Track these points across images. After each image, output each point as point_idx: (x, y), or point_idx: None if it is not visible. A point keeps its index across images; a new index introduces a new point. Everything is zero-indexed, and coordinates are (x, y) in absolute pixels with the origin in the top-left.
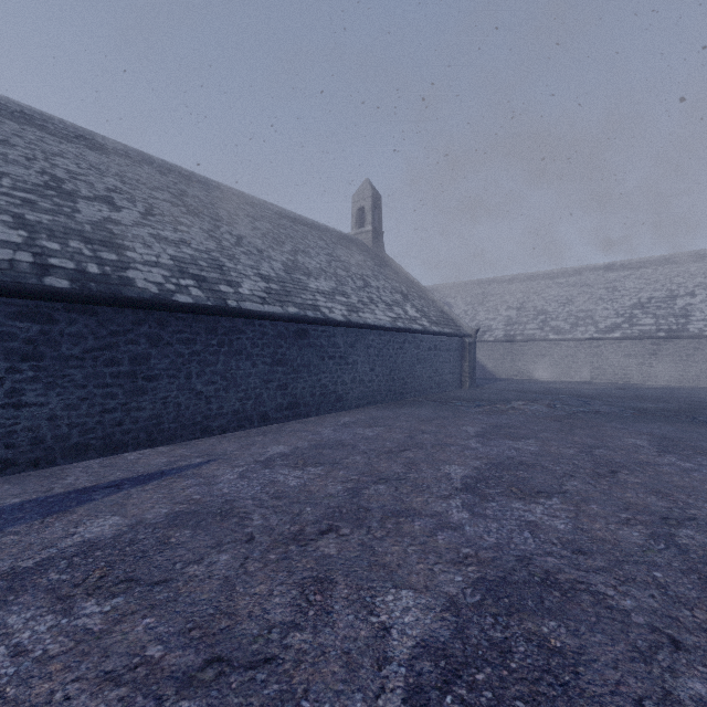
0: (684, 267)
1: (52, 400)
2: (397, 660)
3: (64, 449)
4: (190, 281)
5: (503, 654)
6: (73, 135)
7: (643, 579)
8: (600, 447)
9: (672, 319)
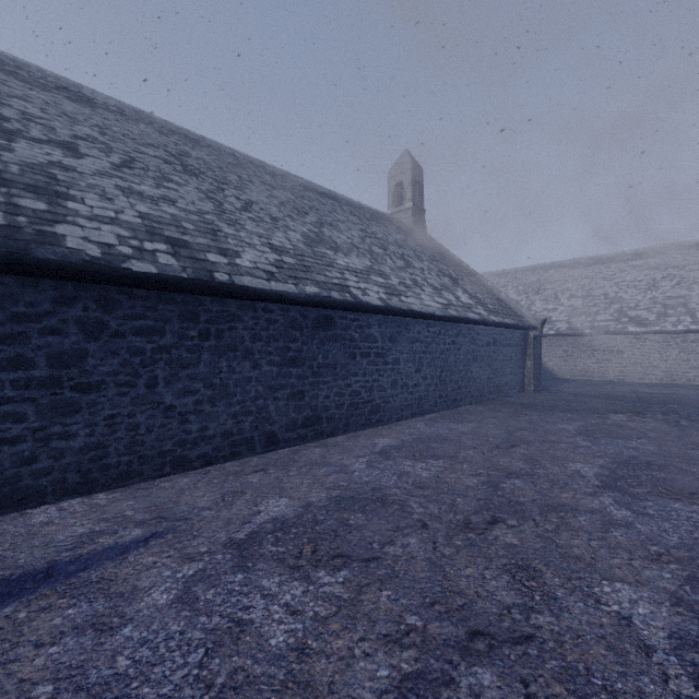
0: None
1: None
2: None
3: None
4: (161, 245)
5: None
6: (53, 85)
7: None
8: None
9: None
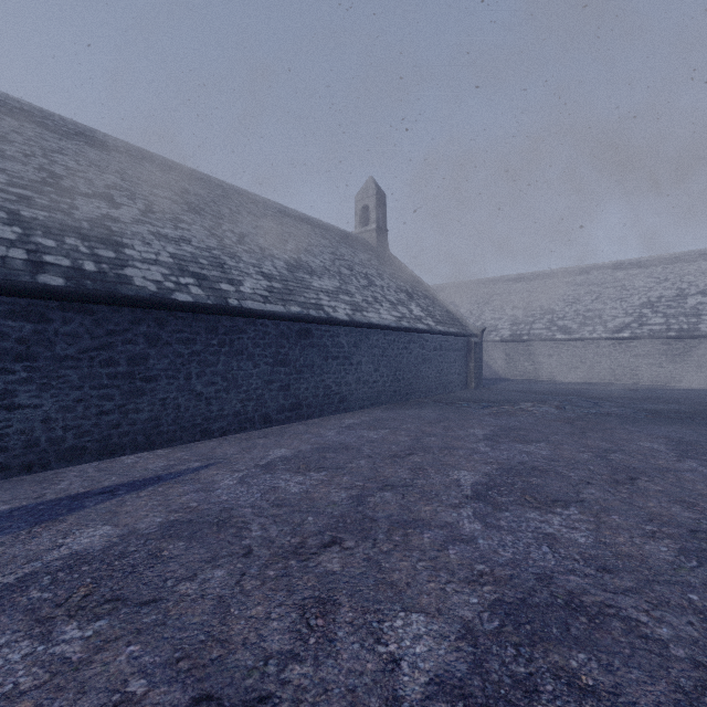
0: (695, 266)
1: (46, 402)
2: (408, 700)
3: (59, 452)
4: (190, 279)
5: (528, 694)
6: (73, 132)
7: (678, 602)
8: (615, 452)
9: (683, 319)
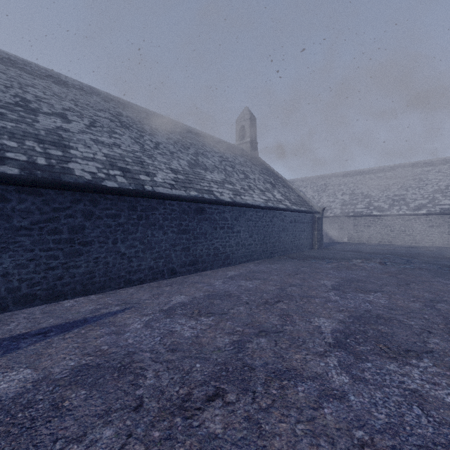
0: None
1: (5, 261)
2: None
3: (15, 298)
4: (117, 171)
5: None
6: (44, 74)
7: None
8: (440, 302)
9: None
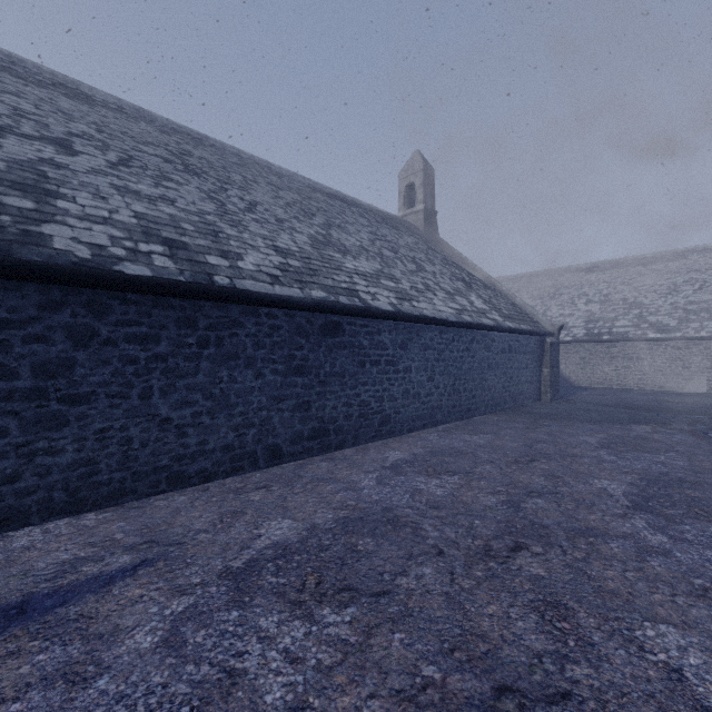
0: None
1: None
2: None
3: None
4: (158, 246)
5: None
6: (50, 82)
7: None
8: None
9: None
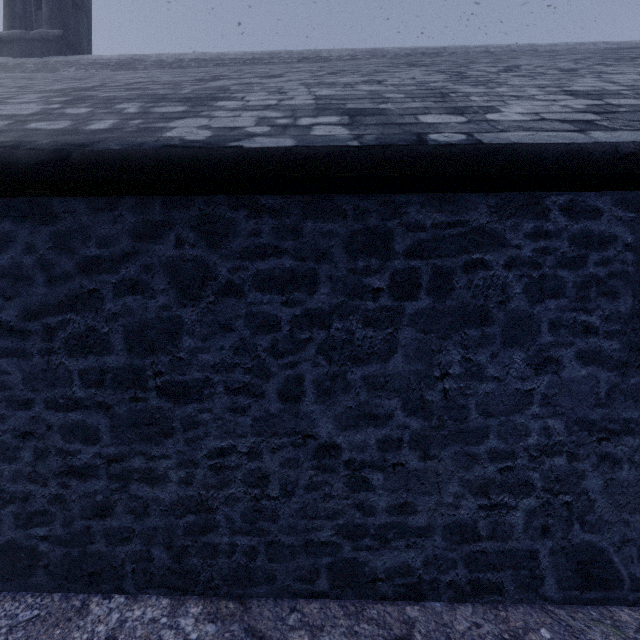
0: None
1: None
2: None
3: None
4: (331, 117)
5: None
6: (296, 60)
7: None
8: None
9: None
